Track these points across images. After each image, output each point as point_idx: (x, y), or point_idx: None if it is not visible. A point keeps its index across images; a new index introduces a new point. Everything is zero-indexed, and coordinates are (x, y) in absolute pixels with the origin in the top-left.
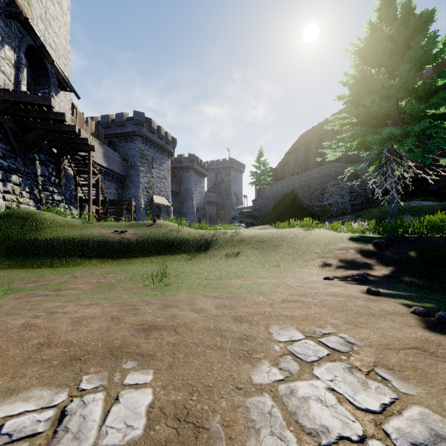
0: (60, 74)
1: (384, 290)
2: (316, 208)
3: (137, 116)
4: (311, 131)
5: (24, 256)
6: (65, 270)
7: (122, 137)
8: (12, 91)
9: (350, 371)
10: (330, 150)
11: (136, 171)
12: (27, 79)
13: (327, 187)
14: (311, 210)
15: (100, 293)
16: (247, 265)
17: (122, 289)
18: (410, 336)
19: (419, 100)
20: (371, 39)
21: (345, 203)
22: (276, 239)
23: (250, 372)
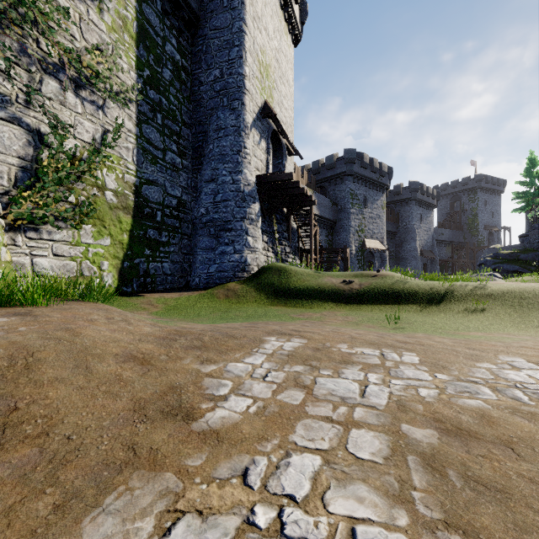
0: (291, 145)
1: None
2: None
3: (348, 154)
4: None
5: (284, 298)
6: (313, 310)
7: (331, 180)
8: (269, 175)
9: None
10: None
11: (346, 214)
12: None
13: None
14: None
15: (352, 326)
16: (493, 322)
17: (366, 326)
18: None
19: None
20: None
21: None
22: None
23: (475, 363)
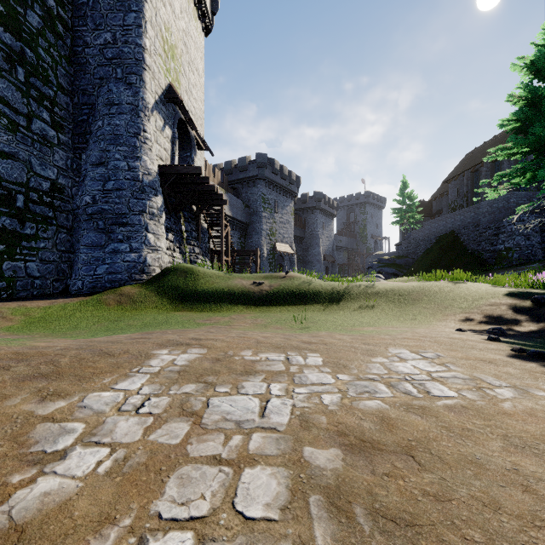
0: (201, 138)
1: (509, 340)
2: (487, 254)
3: (260, 158)
4: (481, 148)
5: (190, 302)
6: (222, 313)
7: (244, 182)
8: (174, 166)
9: (429, 363)
10: (490, 189)
11: (258, 217)
12: None
13: (503, 226)
14: (478, 256)
15: (260, 329)
16: (380, 317)
17: (274, 328)
18: (487, 357)
19: None
20: None
21: (532, 246)
22: (416, 293)
23: (370, 359)
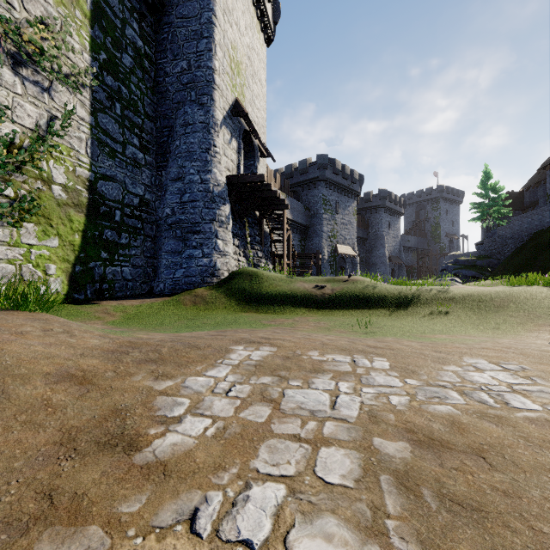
0: (263, 146)
1: None
2: None
3: (320, 159)
4: None
5: (255, 304)
6: (285, 315)
7: (304, 185)
8: (240, 175)
9: (511, 375)
10: None
11: (319, 219)
12: None
13: None
14: None
15: (323, 332)
16: (455, 325)
17: (338, 331)
18: None
19: None
20: None
21: None
22: (500, 299)
23: (442, 366)
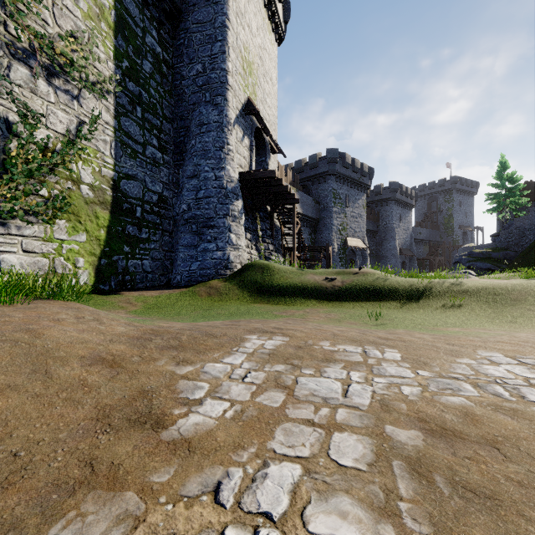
0: (274, 143)
1: None
2: None
3: (330, 153)
4: None
5: (267, 295)
6: (296, 307)
7: (314, 179)
8: (252, 172)
9: (528, 369)
10: None
11: (328, 212)
12: None
13: None
14: None
15: (334, 323)
16: (469, 318)
17: (348, 323)
18: None
19: None
20: None
21: None
22: (517, 292)
23: (455, 359)
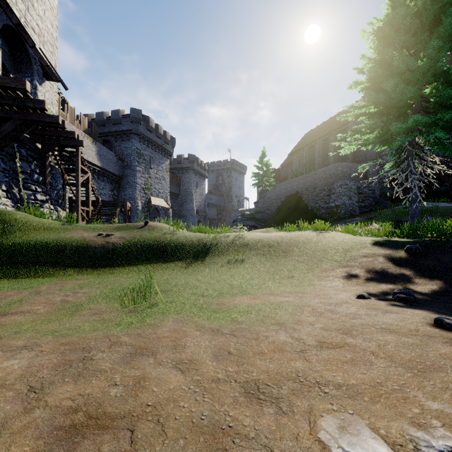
0: (44, 60)
1: None
2: (322, 210)
3: (134, 113)
4: (315, 130)
5: None
6: (31, 282)
7: (118, 136)
8: None
9: None
10: (345, 143)
11: (132, 171)
12: (5, 65)
13: (333, 188)
14: (316, 212)
15: (56, 319)
16: (253, 275)
17: (90, 313)
18: None
19: (447, 86)
20: (393, 15)
21: (353, 204)
22: (285, 243)
23: None
